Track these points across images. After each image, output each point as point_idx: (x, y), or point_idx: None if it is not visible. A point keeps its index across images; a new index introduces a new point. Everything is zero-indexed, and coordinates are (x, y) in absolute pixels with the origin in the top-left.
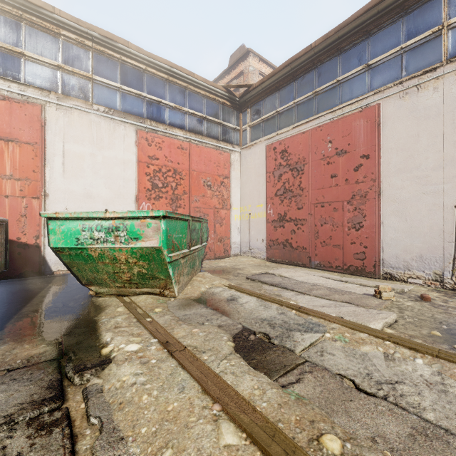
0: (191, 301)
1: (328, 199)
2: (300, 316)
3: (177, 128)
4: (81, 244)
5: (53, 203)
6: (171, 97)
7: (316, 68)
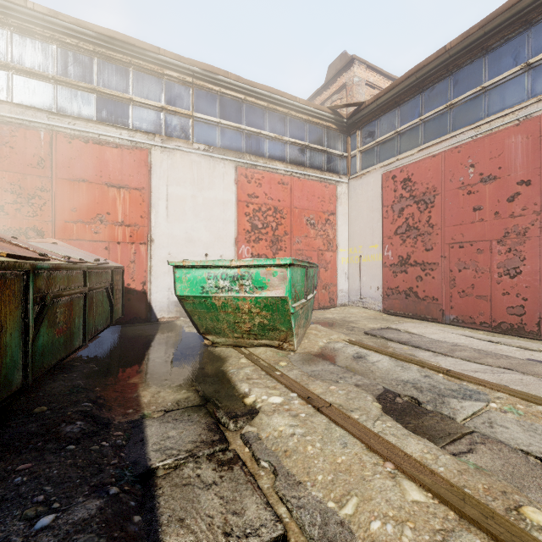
0: (312, 356)
1: (469, 238)
2: (451, 381)
3: (277, 161)
4: (206, 292)
5: (158, 248)
6: (270, 126)
7: (451, 75)
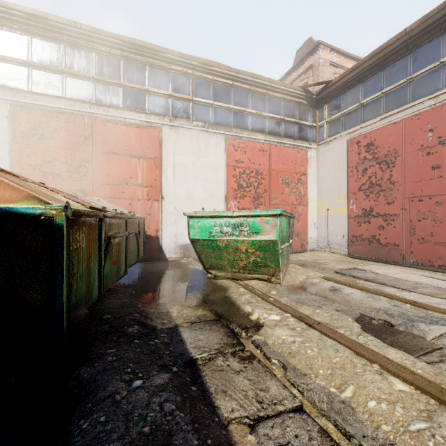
0: (295, 288)
1: (428, 193)
2: (417, 310)
3: (258, 132)
4: (213, 236)
5: (167, 204)
6: (253, 105)
7: (411, 53)
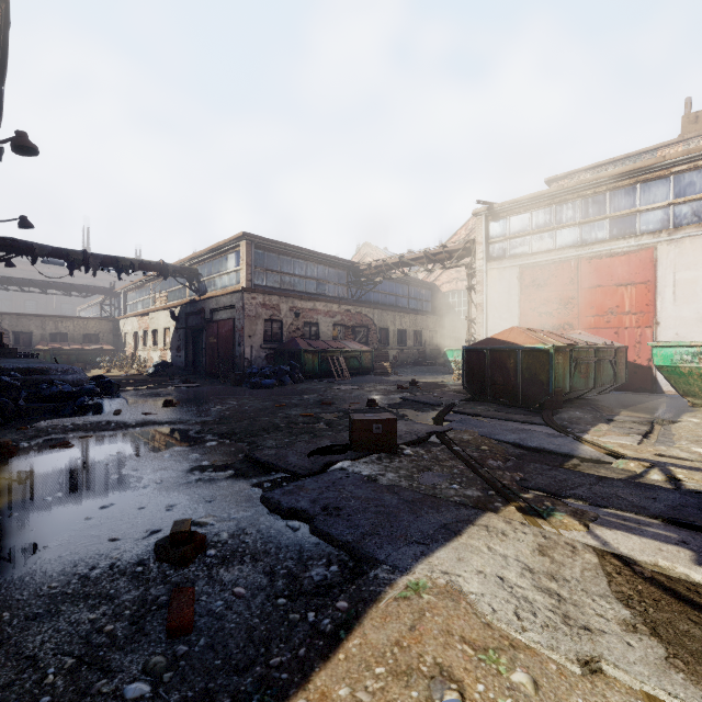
0: None
1: None
2: None
3: None
4: (674, 363)
5: (664, 330)
6: None
7: None
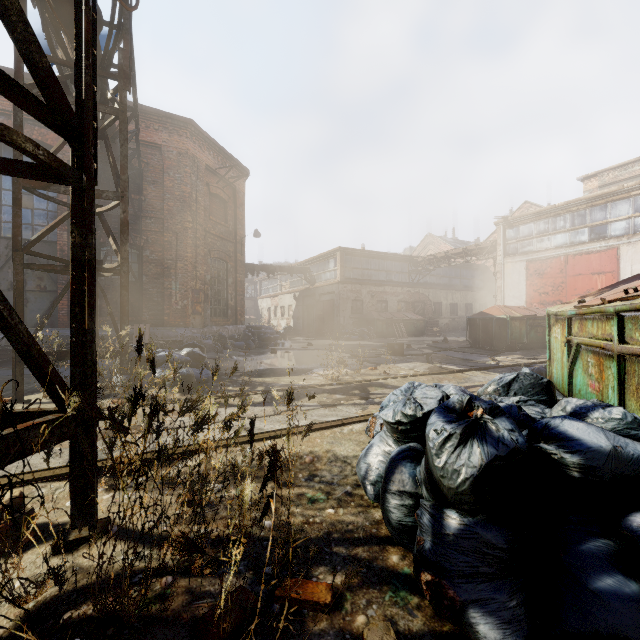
0: None
1: None
2: None
3: None
4: None
5: None
6: None
7: None
